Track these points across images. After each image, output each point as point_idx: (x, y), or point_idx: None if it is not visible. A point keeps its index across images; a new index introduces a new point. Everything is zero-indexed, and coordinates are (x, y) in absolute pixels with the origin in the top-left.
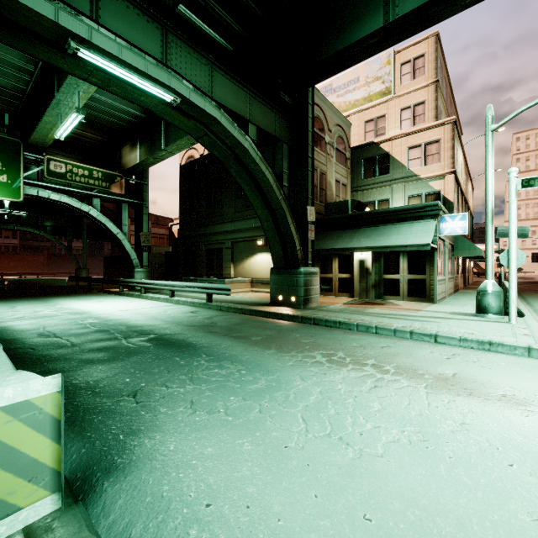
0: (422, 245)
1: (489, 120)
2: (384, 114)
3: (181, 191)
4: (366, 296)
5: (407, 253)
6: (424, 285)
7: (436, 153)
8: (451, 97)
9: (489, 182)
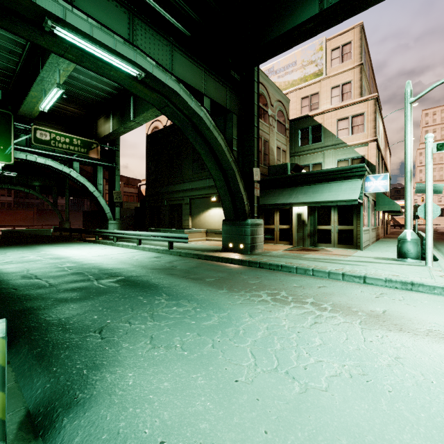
0: (350, 201)
1: (408, 94)
2: (317, 92)
3: (147, 156)
4: (303, 244)
5: (337, 207)
6: (352, 234)
7: (361, 124)
8: (373, 79)
9: (408, 147)
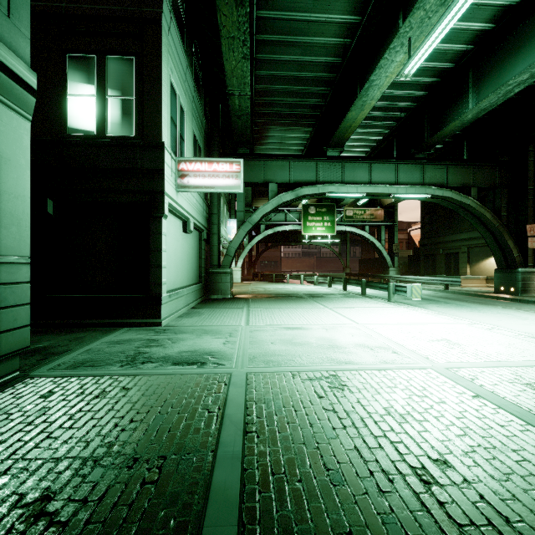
0: None
1: None
2: None
3: (422, 209)
4: None
5: None
6: None
7: None
8: None
9: None
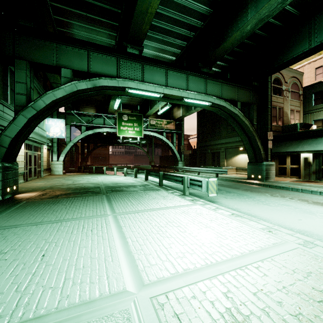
0: None
1: None
2: None
3: (197, 124)
4: (309, 178)
5: None
6: None
7: None
8: None
9: None
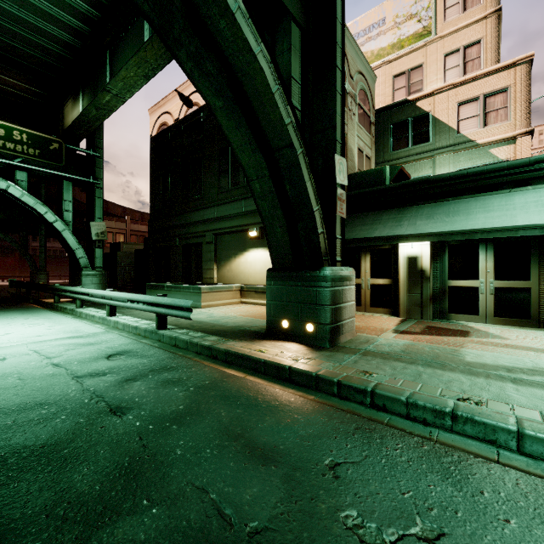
0: None
1: None
2: (421, 64)
3: (151, 170)
4: (421, 314)
5: (493, 244)
6: (528, 298)
7: (502, 107)
8: None
9: None
